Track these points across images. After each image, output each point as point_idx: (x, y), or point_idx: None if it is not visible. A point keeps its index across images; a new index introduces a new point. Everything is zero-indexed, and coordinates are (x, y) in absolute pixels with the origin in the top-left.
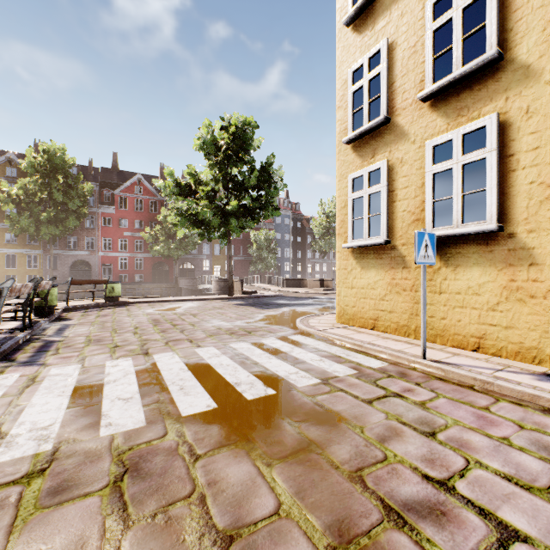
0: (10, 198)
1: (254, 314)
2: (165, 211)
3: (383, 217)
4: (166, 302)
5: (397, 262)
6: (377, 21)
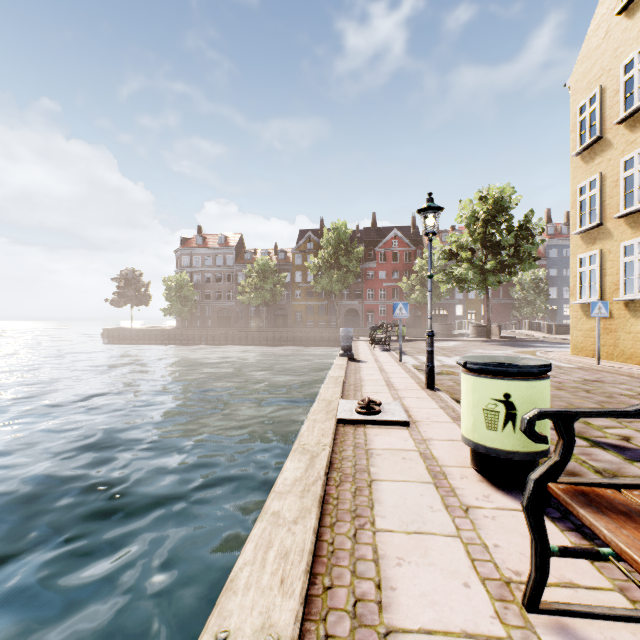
0: (315, 267)
1: (507, 349)
2: (420, 262)
3: (597, 286)
4: (436, 341)
5: None
6: (595, 158)
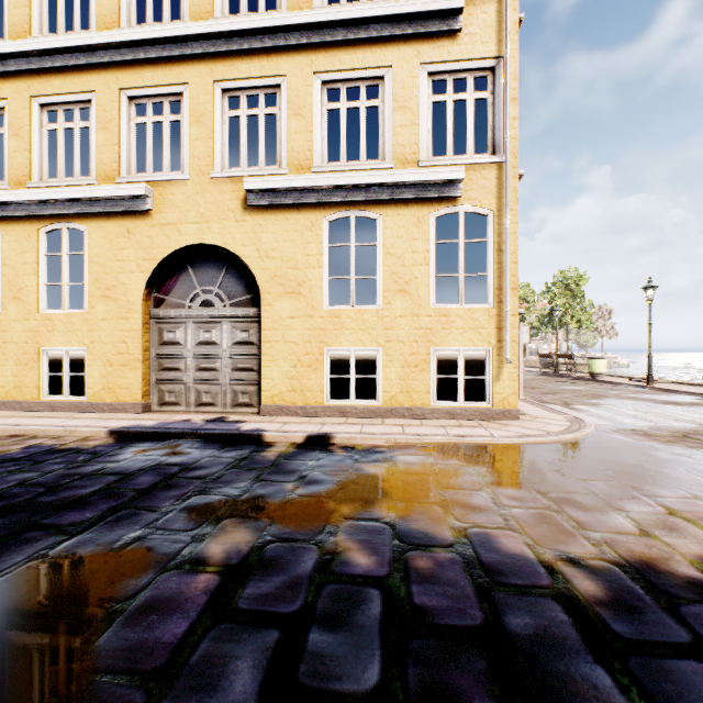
0: None
1: None
2: None
3: None
4: None
5: None
6: None
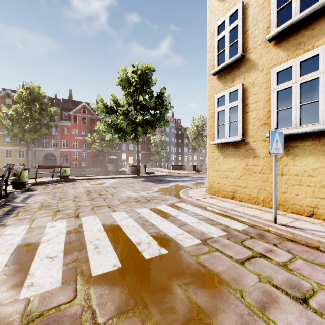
0: (7, 117)
1: (152, 187)
2: (99, 124)
3: (240, 123)
4: (98, 179)
5: (249, 153)
6: None
